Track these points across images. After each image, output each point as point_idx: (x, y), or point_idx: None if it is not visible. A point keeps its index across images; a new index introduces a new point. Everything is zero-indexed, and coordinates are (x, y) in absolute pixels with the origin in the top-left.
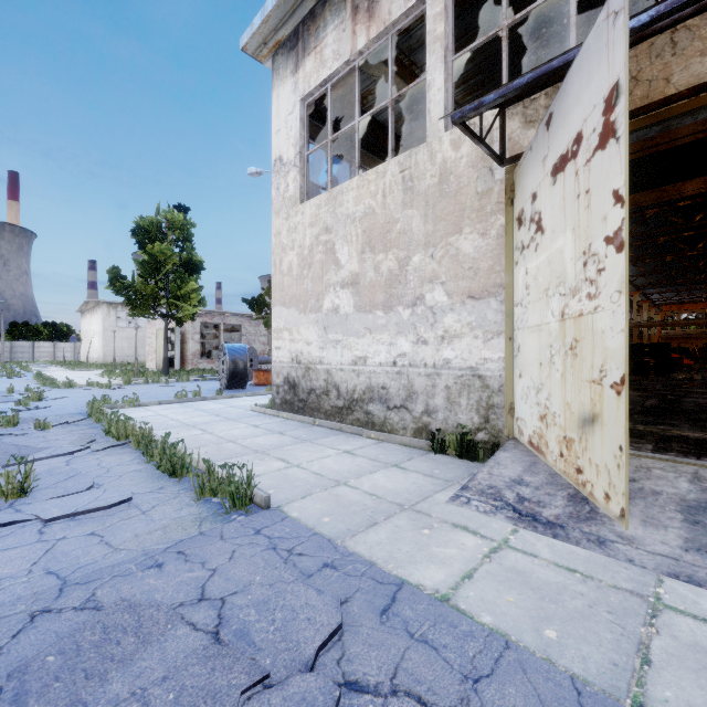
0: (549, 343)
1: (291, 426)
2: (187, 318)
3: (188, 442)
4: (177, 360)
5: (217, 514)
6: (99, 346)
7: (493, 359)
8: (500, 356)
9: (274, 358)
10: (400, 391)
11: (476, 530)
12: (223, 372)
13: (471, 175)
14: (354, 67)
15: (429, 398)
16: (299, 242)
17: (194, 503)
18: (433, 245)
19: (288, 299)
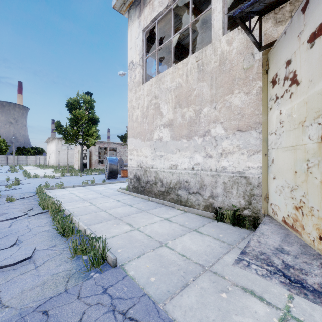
0: (306, 158)
1: (136, 201)
2: (91, 145)
3: (80, 211)
4: (87, 164)
5: (81, 271)
6: (54, 158)
7: (253, 167)
8: (259, 165)
9: (129, 164)
10: (196, 184)
11: (261, 296)
12: (106, 171)
13: (239, 58)
14: (170, 9)
15: (213, 188)
16: (141, 104)
17: (70, 259)
18: (215, 101)
19: (136, 134)
